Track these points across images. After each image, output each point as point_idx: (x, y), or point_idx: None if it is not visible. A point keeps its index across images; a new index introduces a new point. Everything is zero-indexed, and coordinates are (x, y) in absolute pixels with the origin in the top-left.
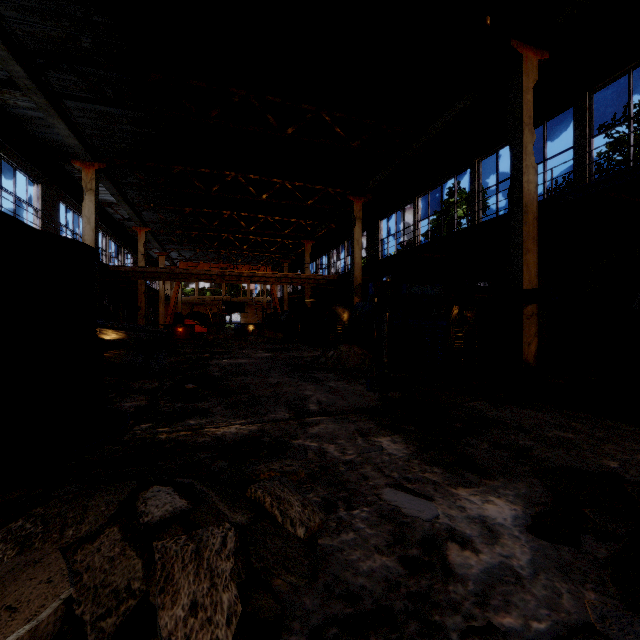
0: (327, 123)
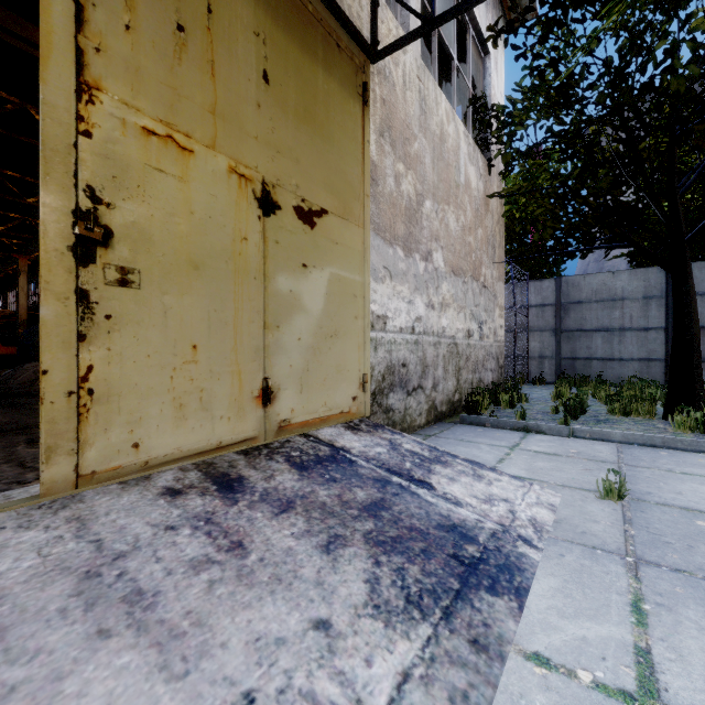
0: None
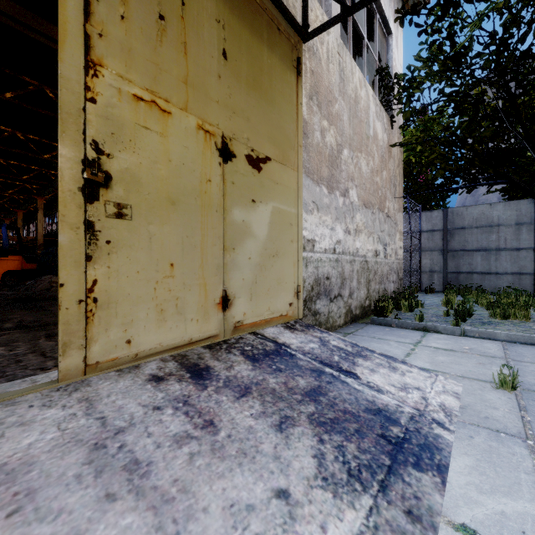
0: (5, 165)
